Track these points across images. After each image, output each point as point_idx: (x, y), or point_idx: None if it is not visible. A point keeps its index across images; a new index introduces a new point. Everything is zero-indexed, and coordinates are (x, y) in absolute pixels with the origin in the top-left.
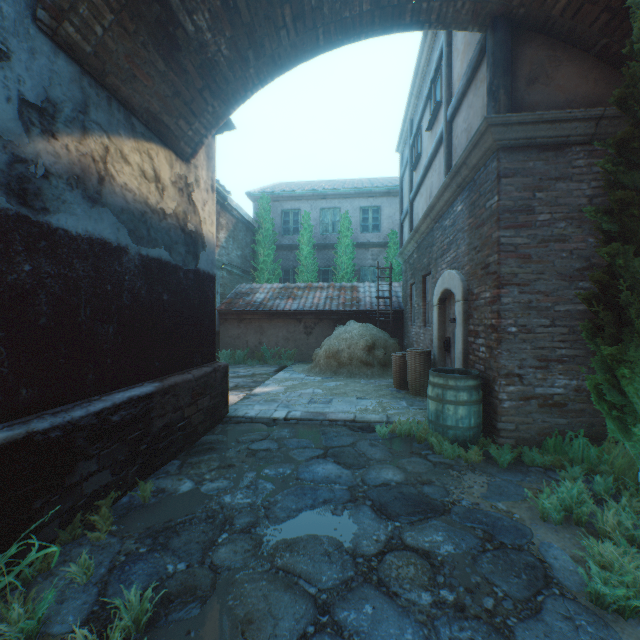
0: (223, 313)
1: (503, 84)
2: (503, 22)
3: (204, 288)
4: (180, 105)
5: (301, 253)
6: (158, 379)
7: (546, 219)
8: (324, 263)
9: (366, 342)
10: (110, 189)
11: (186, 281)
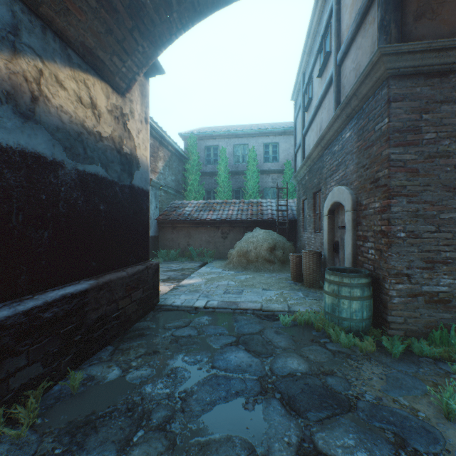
0: (161, 222)
1: (394, 19)
2: None
3: (138, 201)
4: (113, 42)
5: (219, 178)
6: (94, 277)
7: (432, 137)
8: (236, 185)
9: (269, 244)
10: (44, 109)
11: (122, 194)
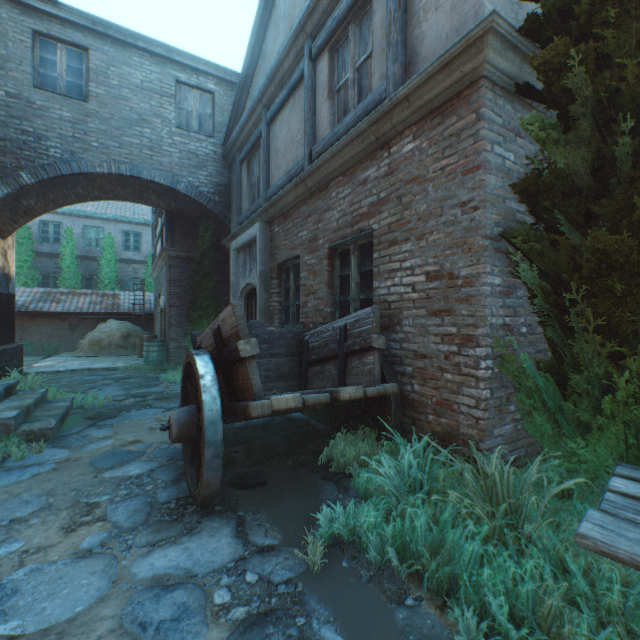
0: None
1: (170, 235)
2: (170, 213)
3: (11, 302)
4: (11, 222)
5: (64, 262)
6: None
7: (187, 284)
8: (88, 272)
9: (123, 334)
10: None
11: (5, 300)
